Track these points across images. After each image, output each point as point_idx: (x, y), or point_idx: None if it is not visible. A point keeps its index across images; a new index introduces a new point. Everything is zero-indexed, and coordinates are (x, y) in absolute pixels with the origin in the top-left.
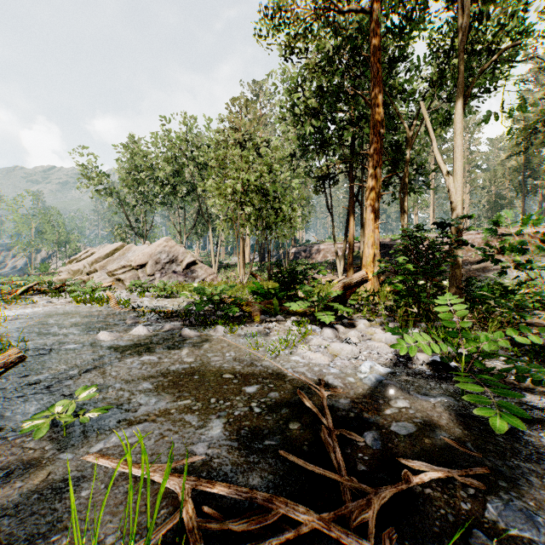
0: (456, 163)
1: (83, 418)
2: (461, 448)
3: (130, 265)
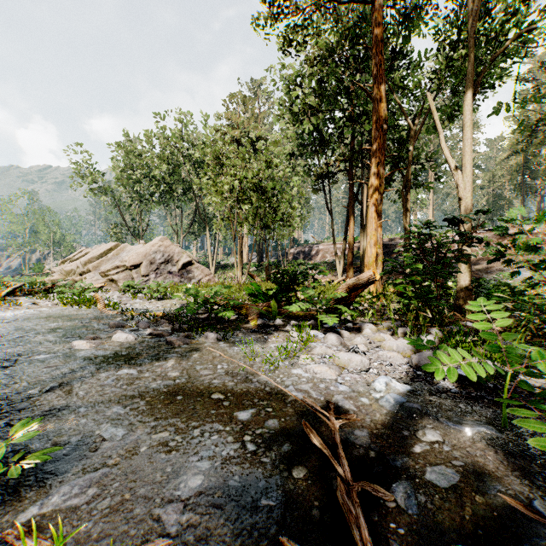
0: (465, 156)
1: (14, 469)
2: (530, 513)
3: (124, 265)
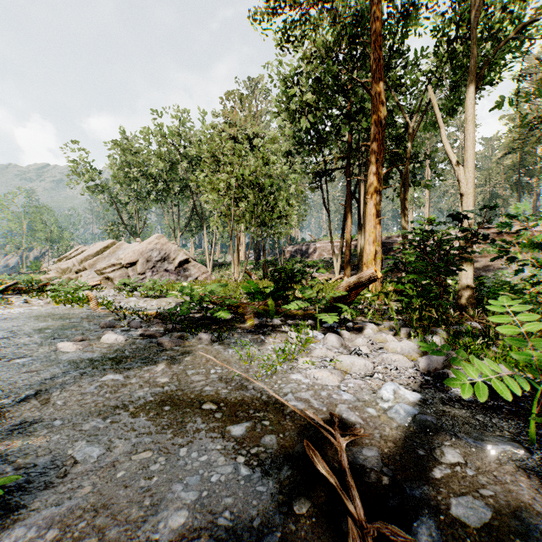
0: (467, 152)
1: None
2: None
3: (120, 263)
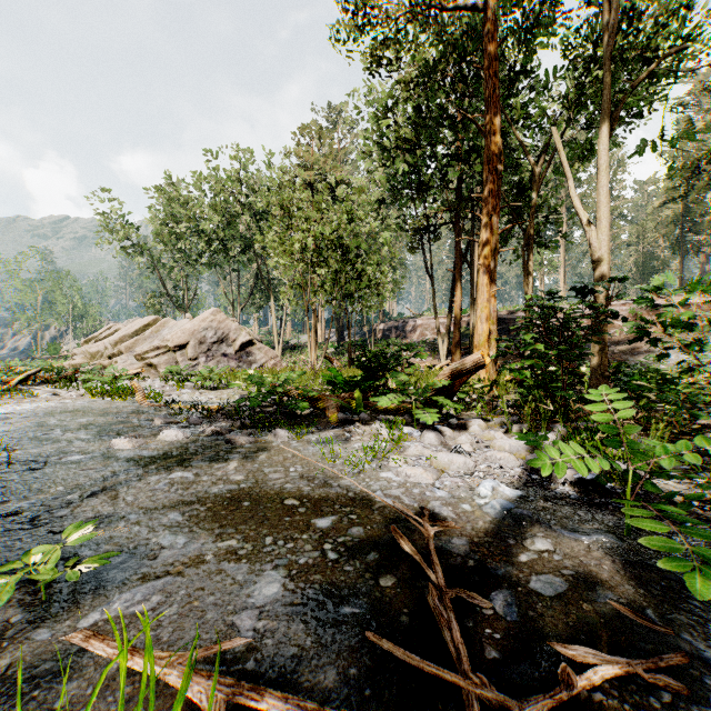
0: (601, 208)
1: (70, 573)
2: (640, 619)
3: (166, 345)
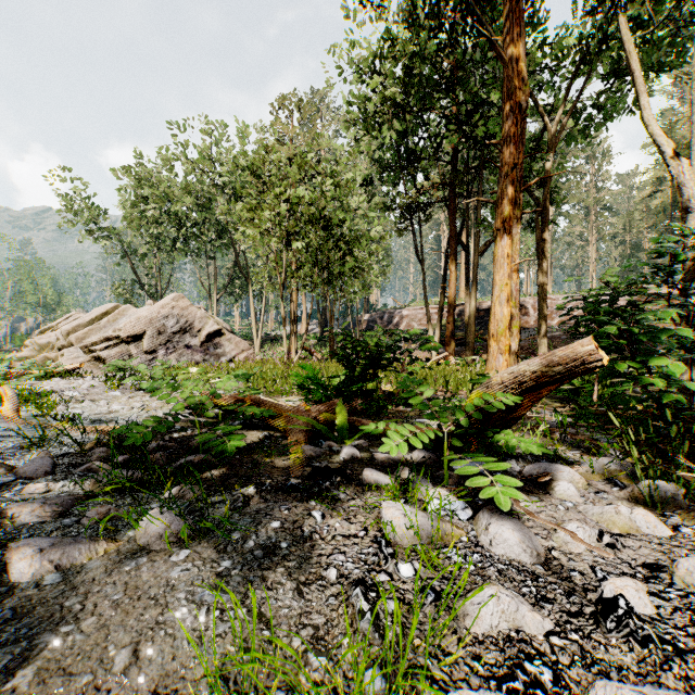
0: None
1: None
2: None
3: (118, 336)
